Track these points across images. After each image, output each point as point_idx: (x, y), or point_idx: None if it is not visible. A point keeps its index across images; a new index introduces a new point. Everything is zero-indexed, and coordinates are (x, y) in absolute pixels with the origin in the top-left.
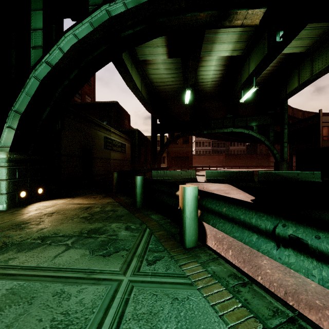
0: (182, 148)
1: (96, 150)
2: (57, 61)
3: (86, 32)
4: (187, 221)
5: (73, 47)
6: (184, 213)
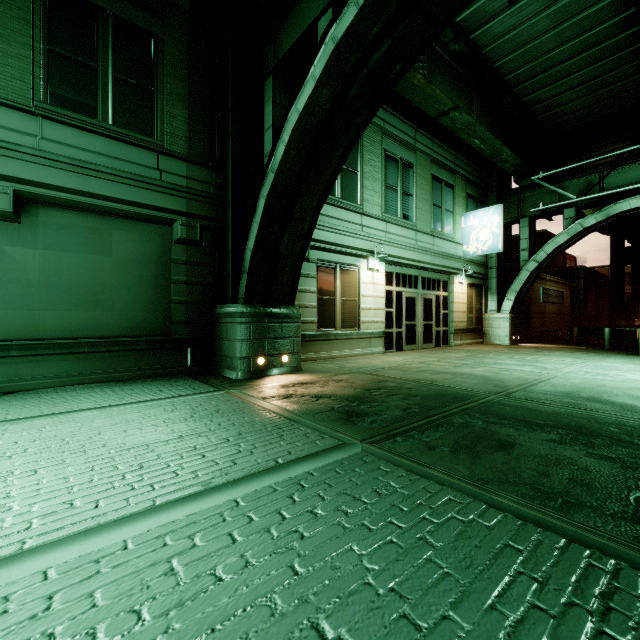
0: None
1: (533, 305)
2: (541, 258)
3: (563, 239)
4: None
5: (553, 249)
6: (638, 341)
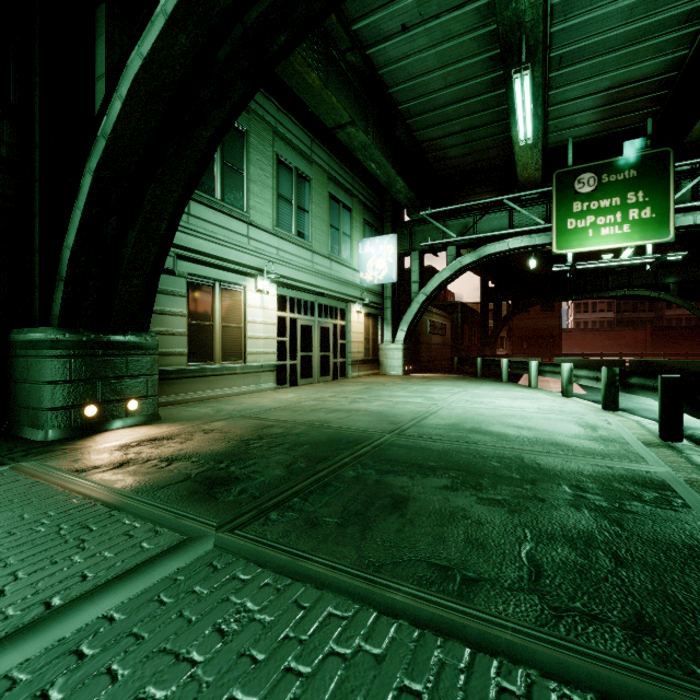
0: (540, 320)
1: (422, 336)
2: (429, 292)
3: (447, 274)
4: (503, 372)
5: (439, 283)
6: (502, 369)
